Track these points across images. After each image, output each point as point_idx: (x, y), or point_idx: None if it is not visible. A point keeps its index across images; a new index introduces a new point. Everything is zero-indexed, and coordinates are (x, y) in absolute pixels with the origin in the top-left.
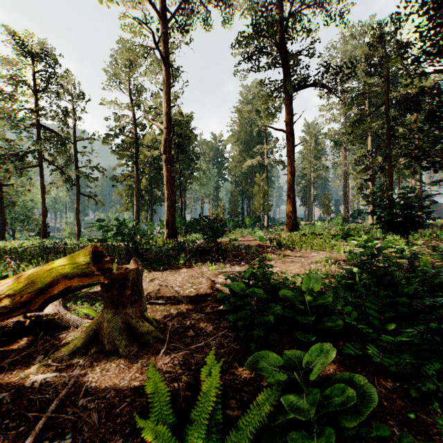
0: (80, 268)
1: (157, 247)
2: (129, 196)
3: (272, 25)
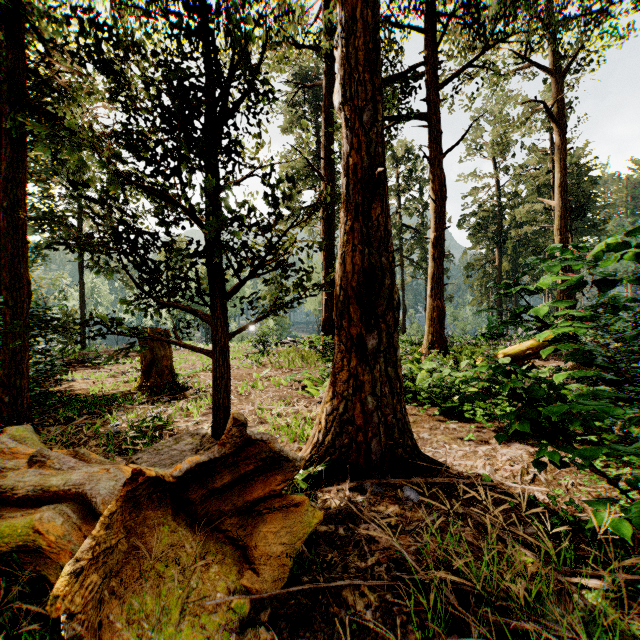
0: None
1: None
2: (483, 286)
3: None
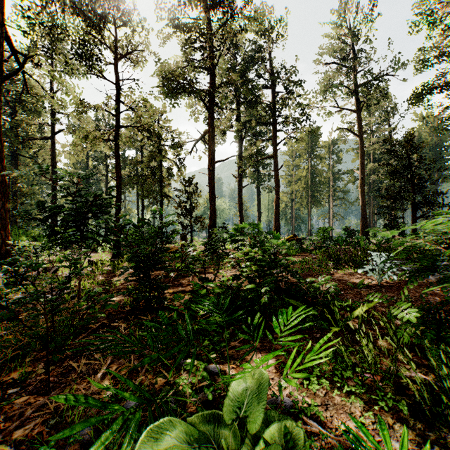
0: (292, 237)
1: (331, 239)
2: None
3: (424, 94)
